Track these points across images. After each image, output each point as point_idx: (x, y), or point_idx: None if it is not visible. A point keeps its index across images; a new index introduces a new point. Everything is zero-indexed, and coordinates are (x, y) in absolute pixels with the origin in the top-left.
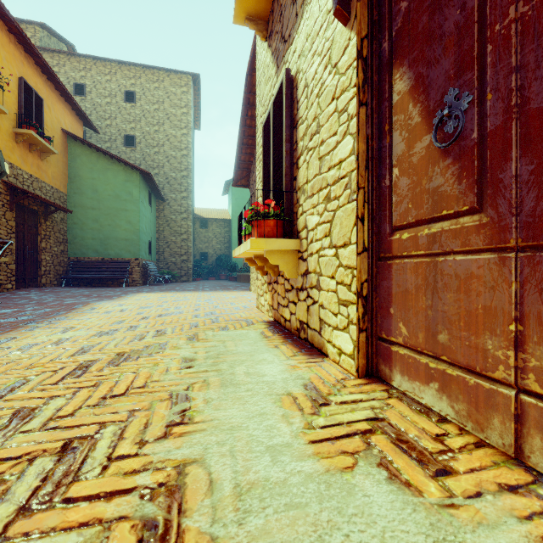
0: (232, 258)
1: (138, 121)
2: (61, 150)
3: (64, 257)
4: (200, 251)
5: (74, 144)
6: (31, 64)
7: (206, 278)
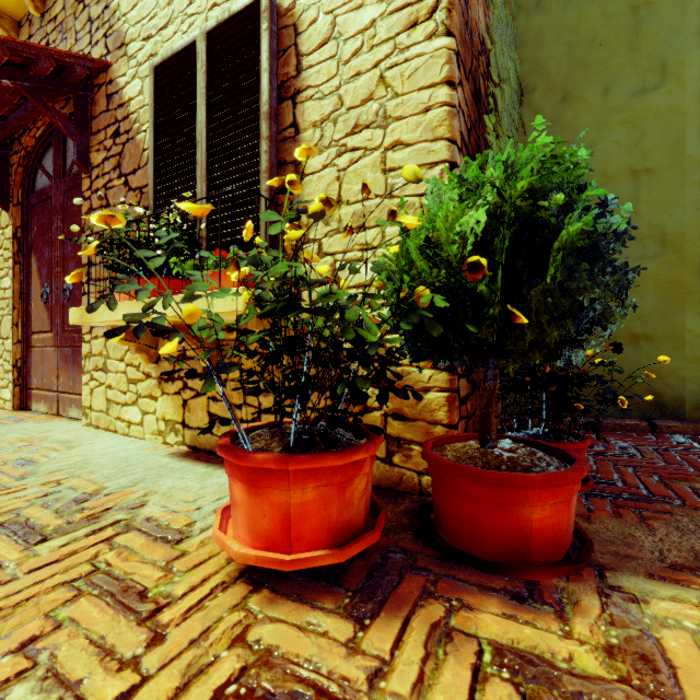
0: None
1: None
2: None
3: None
4: None
5: None
6: None
7: None
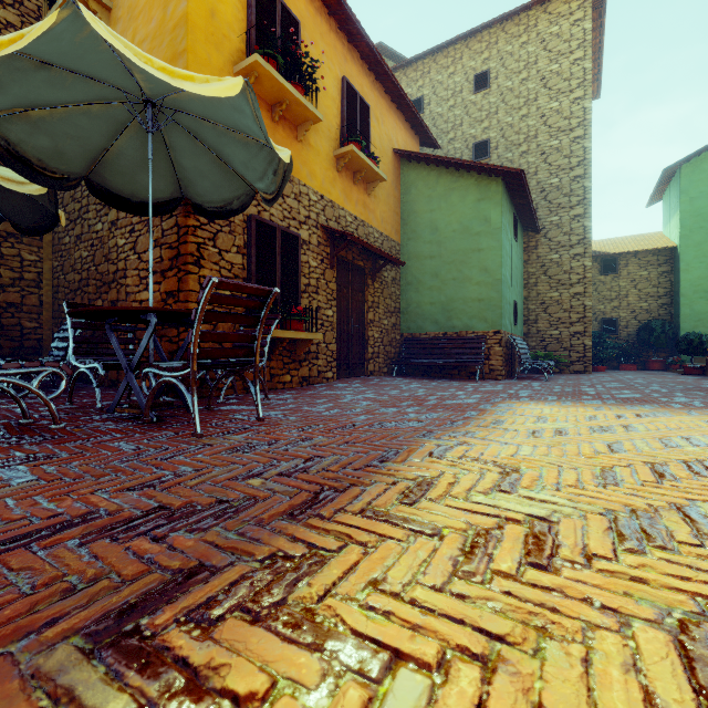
0: (679, 326)
1: (494, 114)
2: (392, 180)
3: (396, 333)
4: (600, 317)
5: (407, 168)
6: (356, 59)
7: (613, 367)
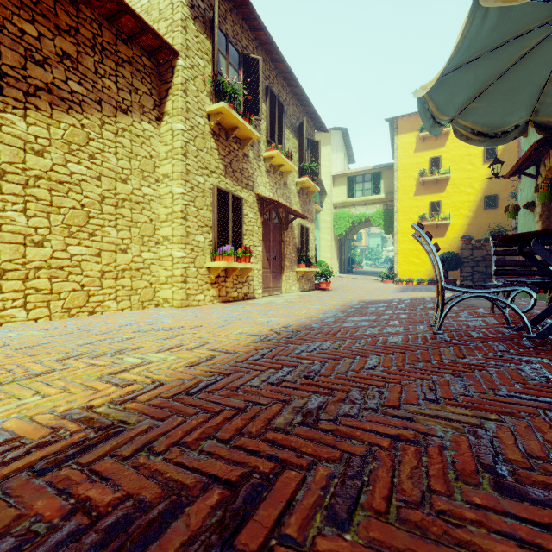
0: None
1: None
2: None
3: None
4: None
5: None
6: None
7: None
